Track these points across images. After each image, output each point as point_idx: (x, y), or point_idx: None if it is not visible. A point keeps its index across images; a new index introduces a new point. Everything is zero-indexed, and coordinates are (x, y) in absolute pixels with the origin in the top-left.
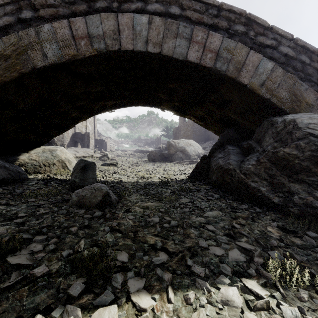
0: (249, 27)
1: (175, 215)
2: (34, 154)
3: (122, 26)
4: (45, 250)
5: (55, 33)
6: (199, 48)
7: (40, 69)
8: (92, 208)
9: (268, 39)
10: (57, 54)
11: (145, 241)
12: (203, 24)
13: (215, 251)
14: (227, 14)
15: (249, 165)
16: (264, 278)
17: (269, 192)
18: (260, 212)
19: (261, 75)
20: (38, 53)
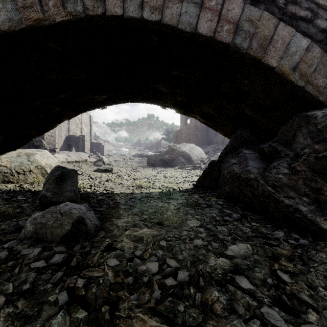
0: None
1: (183, 255)
2: (5, 159)
3: None
4: None
5: None
6: (213, 17)
7: None
8: (54, 243)
9: (302, 8)
10: (14, 17)
11: None
12: None
13: None
14: None
15: (279, 174)
16: None
17: (314, 213)
18: (306, 245)
19: (293, 55)
20: None
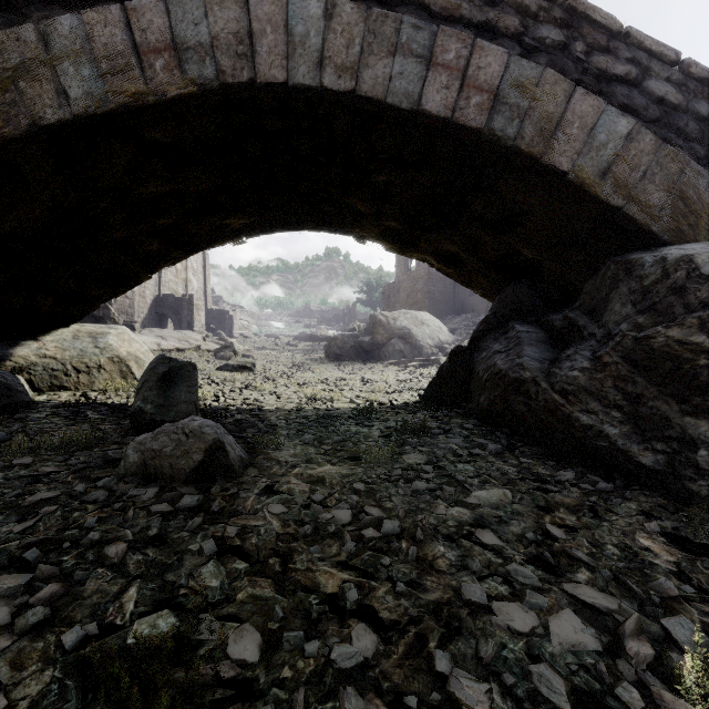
0: (573, 32)
1: (393, 502)
2: (52, 343)
3: (260, 22)
4: (14, 627)
5: (90, 36)
6: (451, 82)
7: (52, 130)
8: (177, 483)
9: (619, 60)
10: (95, 90)
11: (313, 586)
12: (460, 22)
13: (512, 617)
14: None
15: (573, 371)
16: None
17: (628, 439)
18: (608, 492)
19: (602, 149)
20: (44, 87)
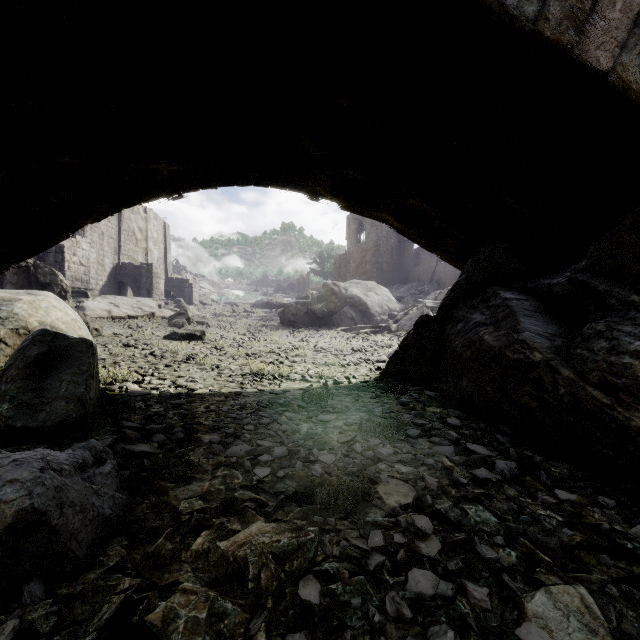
0: None
1: None
2: None
3: None
4: None
5: None
6: None
7: None
8: None
9: None
10: None
11: None
12: None
13: None
14: None
15: (620, 356)
16: None
17: None
18: None
19: None
20: None
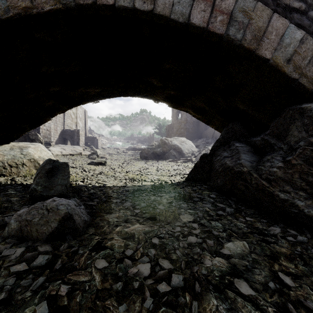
0: None
1: (177, 255)
2: None
3: None
4: None
5: None
6: (206, 8)
7: None
8: (39, 242)
9: None
10: (1, 5)
11: None
12: None
13: None
14: None
15: (273, 168)
16: None
17: (311, 209)
18: (305, 243)
19: (287, 47)
20: None
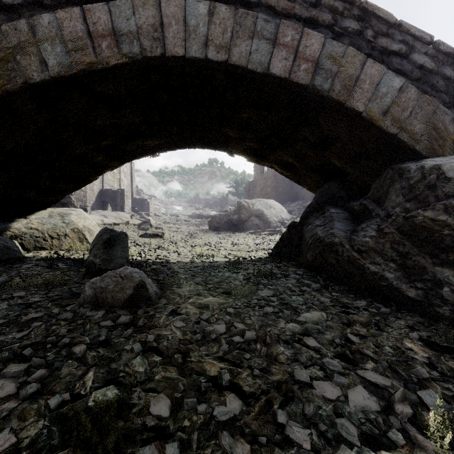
0: (365, 23)
1: (252, 320)
2: (36, 220)
3: (168, 18)
4: (19, 395)
5: (61, 27)
6: (288, 55)
7: (37, 86)
8: (116, 308)
9: (394, 41)
10: (64, 61)
11: (202, 371)
12: (294, 17)
13: (325, 390)
14: (332, 3)
15: (365, 238)
16: (421, 451)
17: (400, 280)
18: (387, 314)
19: (384, 97)
20: (32, 59)
